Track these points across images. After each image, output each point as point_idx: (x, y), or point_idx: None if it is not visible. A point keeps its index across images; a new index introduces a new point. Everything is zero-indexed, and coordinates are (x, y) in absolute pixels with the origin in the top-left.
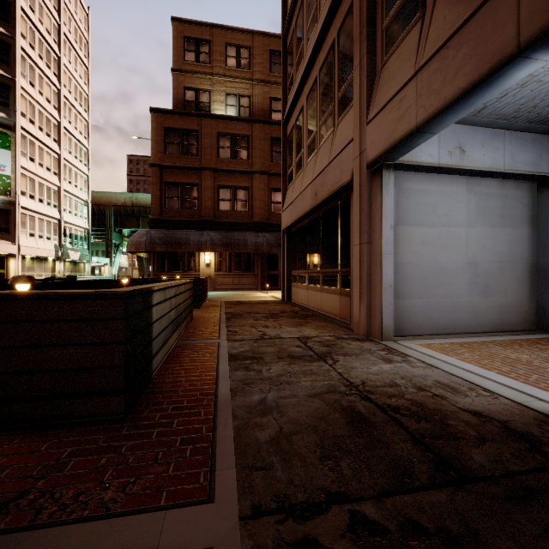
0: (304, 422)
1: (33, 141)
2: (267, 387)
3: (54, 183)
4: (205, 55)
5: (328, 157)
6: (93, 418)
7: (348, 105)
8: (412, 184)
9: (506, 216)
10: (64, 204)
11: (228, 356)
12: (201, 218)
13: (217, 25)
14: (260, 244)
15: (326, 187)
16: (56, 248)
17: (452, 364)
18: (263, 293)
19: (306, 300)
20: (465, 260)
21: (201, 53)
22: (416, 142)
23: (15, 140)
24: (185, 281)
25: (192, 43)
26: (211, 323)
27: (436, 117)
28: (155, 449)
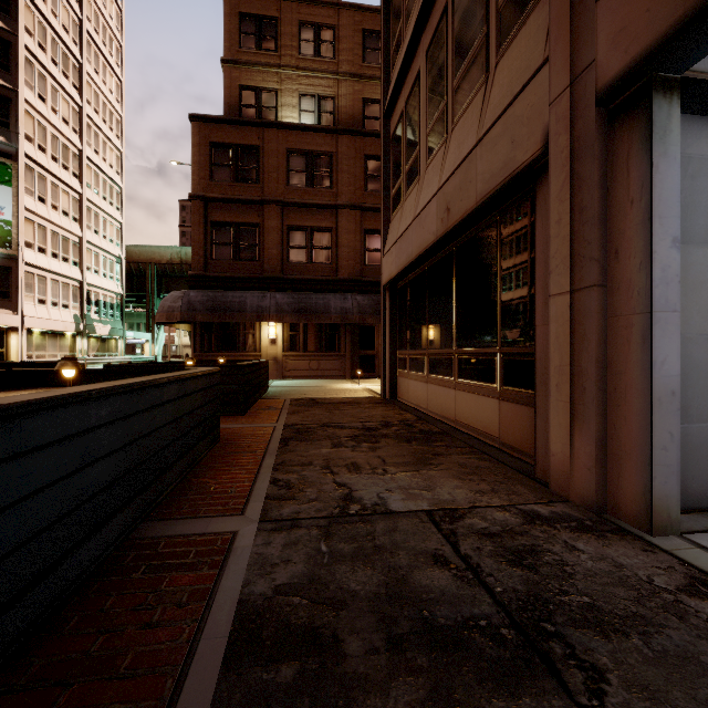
0: None
1: (44, 174)
2: None
3: (73, 232)
4: (270, 39)
5: (477, 130)
6: None
7: (526, 9)
8: (703, 146)
9: None
10: (88, 261)
11: (233, 619)
12: (263, 273)
13: None
14: (348, 311)
15: (472, 189)
16: (76, 319)
17: None
18: (353, 384)
19: (425, 401)
20: None
21: (263, 36)
22: None
23: (18, 172)
24: (185, 375)
25: (251, 22)
26: (247, 456)
27: None
28: None
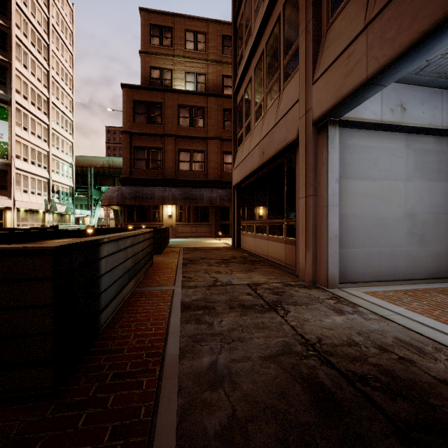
0: (261, 399)
1: (27, 113)
2: (218, 345)
3: (44, 148)
4: (168, 39)
5: (275, 119)
6: (16, 393)
7: (293, 70)
8: (355, 141)
9: (442, 171)
10: (53, 166)
11: (181, 305)
12: (164, 176)
13: (178, 14)
14: (214, 199)
15: (272, 146)
16: (45, 202)
17: (405, 316)
18: (217, 240)
19: (254, 247)
20: (404, 211)
21: (164, 38)
22: (364, 96)
23: (11, 112)
24: (144, 231)
25: (157, 29)
26: (169, 269)
27: (390, 66)
28: (76, 447)
